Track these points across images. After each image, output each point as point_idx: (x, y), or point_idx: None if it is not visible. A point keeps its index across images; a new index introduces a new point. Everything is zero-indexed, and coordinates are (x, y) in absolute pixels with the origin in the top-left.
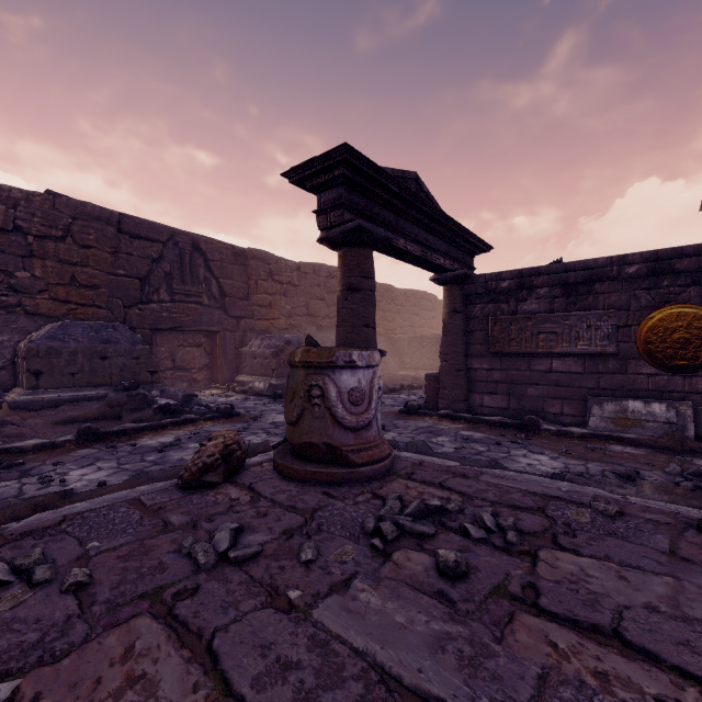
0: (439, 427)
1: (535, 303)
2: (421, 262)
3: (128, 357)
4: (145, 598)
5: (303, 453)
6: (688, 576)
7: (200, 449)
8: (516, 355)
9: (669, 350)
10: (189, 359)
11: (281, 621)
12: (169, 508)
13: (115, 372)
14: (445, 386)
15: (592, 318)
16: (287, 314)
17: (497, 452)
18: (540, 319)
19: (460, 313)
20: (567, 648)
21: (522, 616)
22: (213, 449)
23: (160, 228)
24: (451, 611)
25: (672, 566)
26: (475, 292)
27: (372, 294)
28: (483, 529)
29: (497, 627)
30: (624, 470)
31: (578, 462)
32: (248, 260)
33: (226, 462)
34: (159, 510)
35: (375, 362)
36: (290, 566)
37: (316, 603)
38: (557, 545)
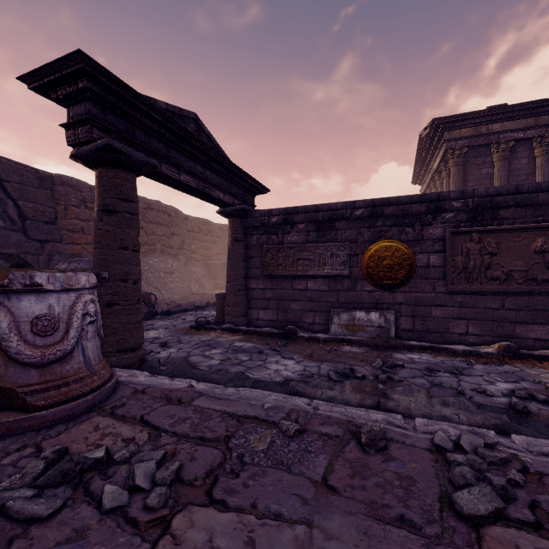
0: (218, 340)
1: (296, 235)
2: (202, 195)
3: None
4: None
5: None
6: (323, 518)
7: None
8: (282, 277)
9: (381, 273)
10: None
11: None
12: None
13: None
14: (229, 304)
15: (334, 248)
16: None
17: (256, 360)
18: (299, 248)
19: (241, 241)
20: None
21: None
22: None
23: None
24: None
25: (315, 504)
26: (252, 224)
27: (132, 217)
28: (131, 488)
29: None
30: (344, 368)
31: (315, 364)
32: (55, 185)
33: None
34: None
35: (80, 285)
36: None
37: None
38: (208, 497)
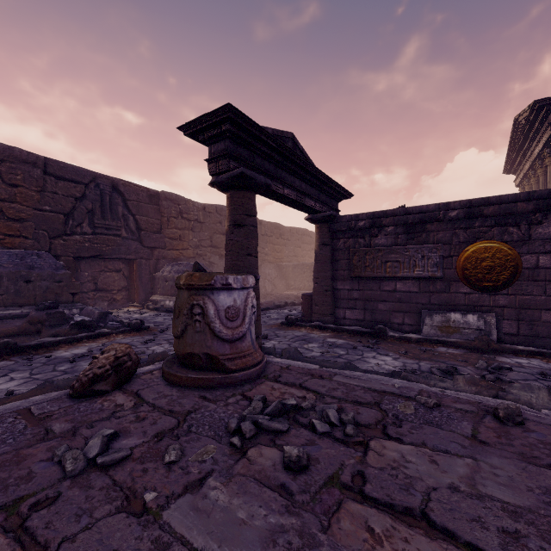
0: (311, 335)
1: (384, 238)
2: (297, 205)
3: (51, 280)
4: (1, 511)
5: (187, 362)
6: (484, 457)
7: (92, 361)
8: (370, 279)
9: (479, 275)
10: (109, 282)
11: (130, 525)
12: (55, 416)
13: (39, 293)
14: (317, 303)
15: (425, 250)
16: (194, 245)
17: (353, 355)
18: (387, 251)
19: (328, 245)
20: (382, 533)
21: (348, 504)
22: (104, 361)
23: (83, 172)
24: (288, 503)
25: (473, 449)
26: (339, 229)
27: (254, 229)
28: (328, 423)
29: (325, 517)
30: (446, 366)
31: (413, 361)
32: (161, 201)
33: (117, 372)
34: (45, 419)
35: (249, 284)
36: (153, 468)
37: (168, 504)
38: (386, 435)
